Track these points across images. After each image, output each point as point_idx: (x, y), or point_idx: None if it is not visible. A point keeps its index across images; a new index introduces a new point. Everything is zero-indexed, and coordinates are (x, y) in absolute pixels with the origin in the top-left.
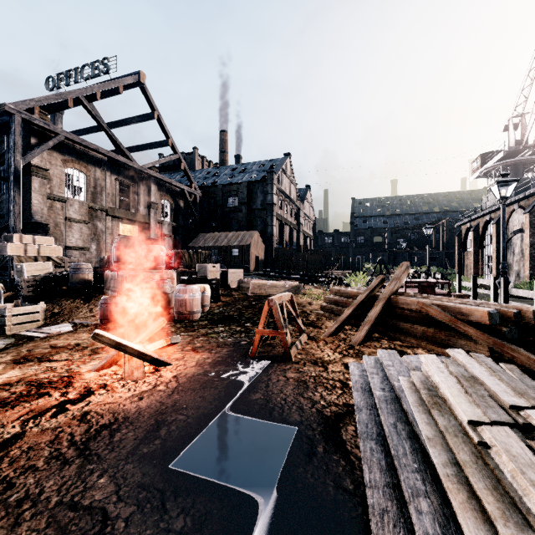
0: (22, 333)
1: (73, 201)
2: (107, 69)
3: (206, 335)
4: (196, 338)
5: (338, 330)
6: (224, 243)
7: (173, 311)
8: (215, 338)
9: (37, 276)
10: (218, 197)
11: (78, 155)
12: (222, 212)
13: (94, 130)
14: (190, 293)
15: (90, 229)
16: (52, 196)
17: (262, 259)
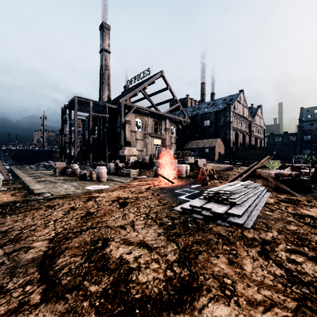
0: (135, 177)
1: (138, 131)
2: (149, 73)
3: (186, 180)
4: (182, 180)
5: (232, 181)
6: (201, 146)
7: (176, 174)
8: (188, 180)
9: (133, 161)
10: (199, 121)
11: (140, 112)
12: (201, 129)
13: (144, 99)
14: (181, 167)
15: (143, 142)
16: (131, 130)
17: (223, 154)
